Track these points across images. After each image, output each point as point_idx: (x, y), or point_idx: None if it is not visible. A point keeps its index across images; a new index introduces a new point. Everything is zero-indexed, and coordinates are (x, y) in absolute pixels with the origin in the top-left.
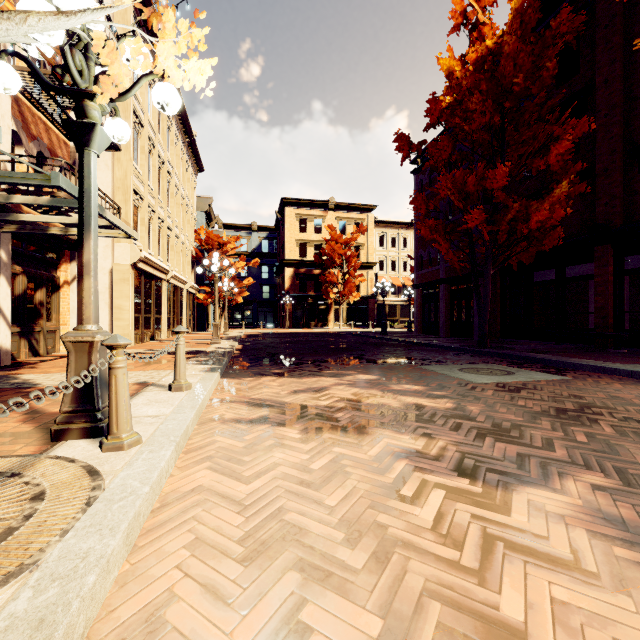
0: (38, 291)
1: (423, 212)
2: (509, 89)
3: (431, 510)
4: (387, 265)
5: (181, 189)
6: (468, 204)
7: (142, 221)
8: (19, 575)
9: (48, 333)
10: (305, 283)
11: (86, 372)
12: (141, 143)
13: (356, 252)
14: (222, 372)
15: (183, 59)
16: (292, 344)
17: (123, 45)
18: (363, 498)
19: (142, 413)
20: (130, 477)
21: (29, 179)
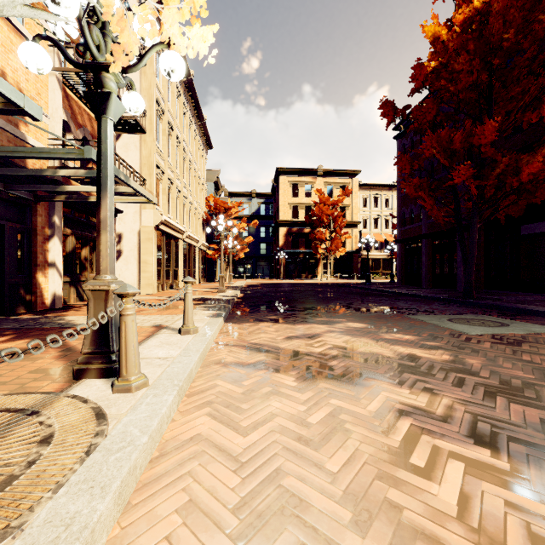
0: (83, 249)
1: (407, 172)
2: (498, 46)
3: (451, 489)
4: (370, 223)
5: (194, 164)
6: (454, 161)
7: (163, 191)
8: (0, 542)
9: None
10: (297, 240)
11: (94, 319)
12: (162, 127)
13: (342, 212)
14: (225, 317)
15: (186, 26)
16: (286, 293)
17: (131, 12)
18: (368, 464)
19: (153, 354)
20: (132, 423)
21: (68, 154)
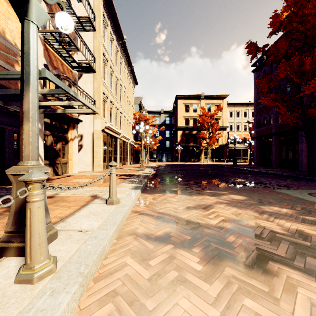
0: (58, 143)
1: (266, 90)
2: None
3: None
4: (234, 127)
5: (127, 93)
6: (304, 79)
7: (107, 108)
8: None
9: (63, 164)
10: (188, 138)
11: None
12: (107, 70)
13: (216, 121)
14: (142, 189)
15: None
16: (182, 171)
17: None
18: None
19: (78, 226)
20: None
21: None
